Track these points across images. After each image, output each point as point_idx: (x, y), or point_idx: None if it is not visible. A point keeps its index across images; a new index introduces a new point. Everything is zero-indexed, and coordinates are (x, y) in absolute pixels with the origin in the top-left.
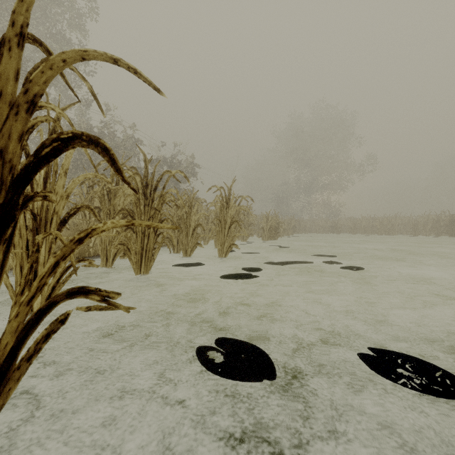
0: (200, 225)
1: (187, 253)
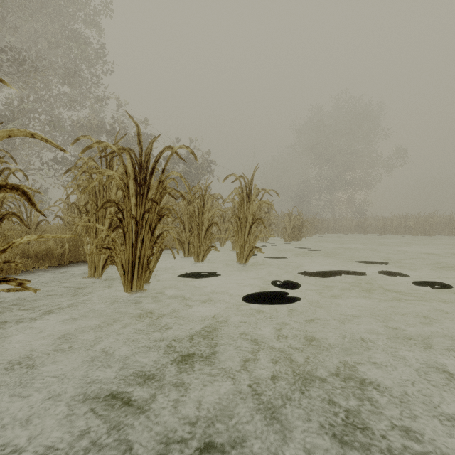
0: (214, 224)
1: (199, 257)
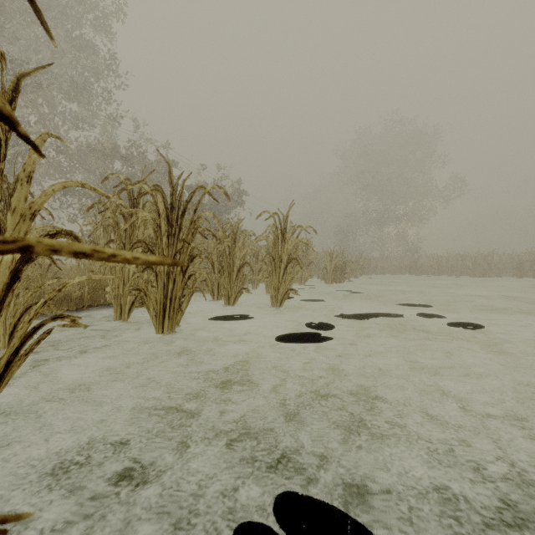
0: (246, 264)
1: (230, 301)
